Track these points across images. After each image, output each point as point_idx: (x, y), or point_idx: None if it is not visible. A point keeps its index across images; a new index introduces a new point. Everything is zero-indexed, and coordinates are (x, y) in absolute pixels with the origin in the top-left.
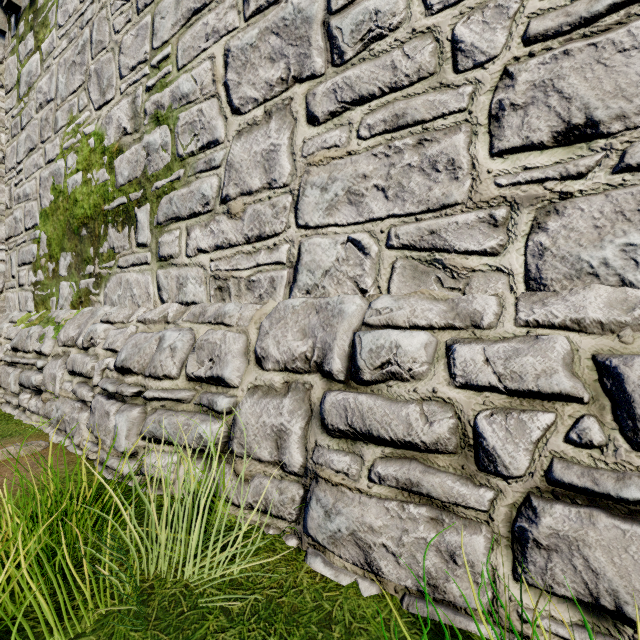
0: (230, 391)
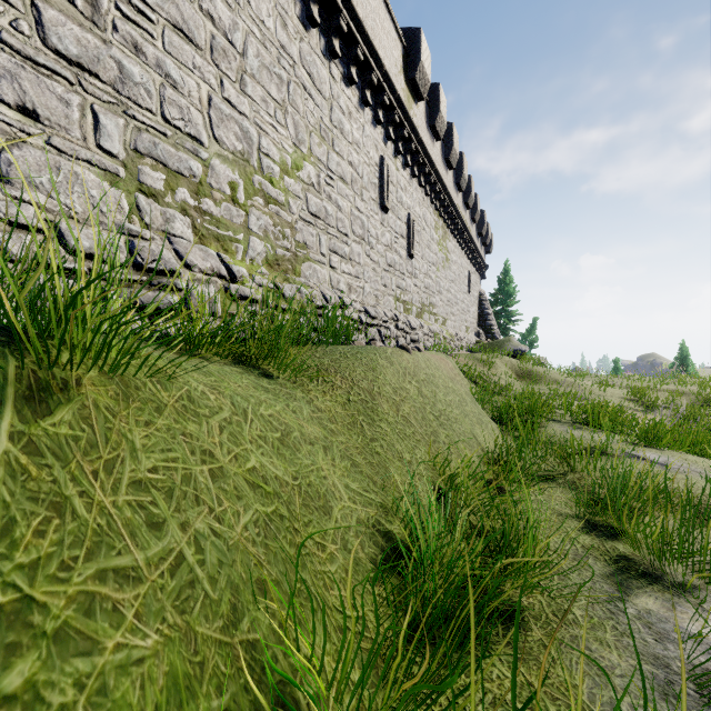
0: None
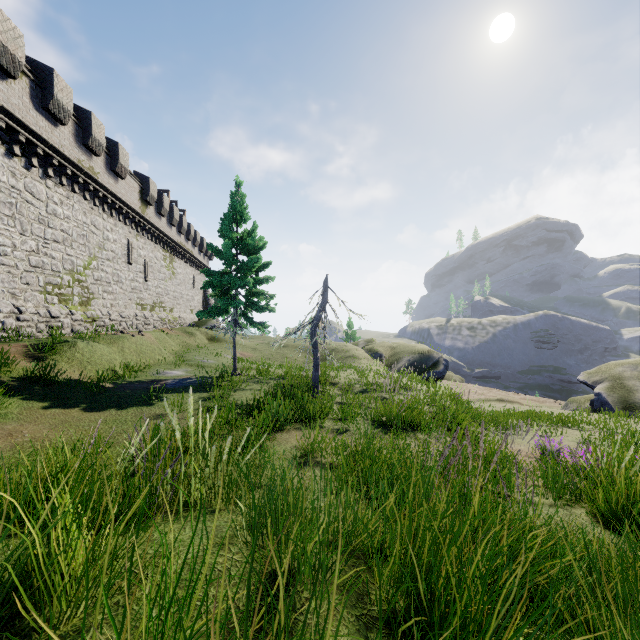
0: (0, 318)
